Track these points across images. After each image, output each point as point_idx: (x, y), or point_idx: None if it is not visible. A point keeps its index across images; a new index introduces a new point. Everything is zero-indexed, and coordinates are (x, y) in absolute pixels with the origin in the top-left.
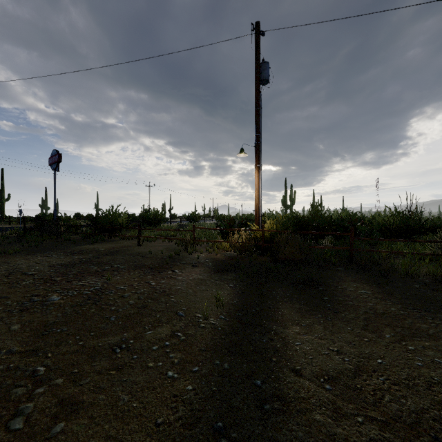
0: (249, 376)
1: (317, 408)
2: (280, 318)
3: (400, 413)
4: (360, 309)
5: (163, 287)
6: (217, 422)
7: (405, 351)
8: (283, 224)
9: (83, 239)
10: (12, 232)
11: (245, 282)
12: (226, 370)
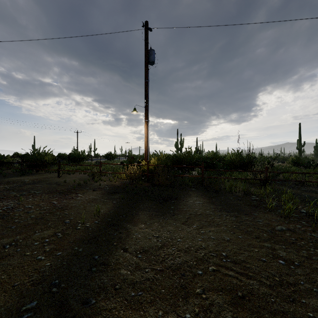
0: (93, 254)
1: (125, 267)
2: (136, 220)
3: (172, 265)
4: (188, 212)
5: (62, 205)
6: (56, 280)
7: (198, 233)
8: (164, 161)
9: (14, 172)
10: None
11: (125, 199)
12: (79, 252)
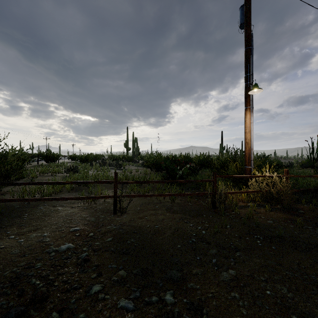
0: None
1: None
2: None
3: None
4: None
5: None
6: None
7: None
8: None
9: None
10: None
11: None
12: None
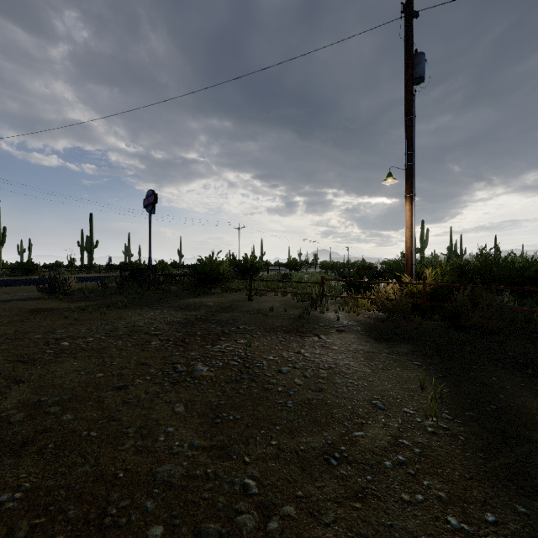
0: None
1: None
2: None
3: None
4: None
5: (324, 361)
6: None
7: None
8: (445, 275)
9: (183, 291)
10: (108, 282)
11: (433, 358)
12: None
